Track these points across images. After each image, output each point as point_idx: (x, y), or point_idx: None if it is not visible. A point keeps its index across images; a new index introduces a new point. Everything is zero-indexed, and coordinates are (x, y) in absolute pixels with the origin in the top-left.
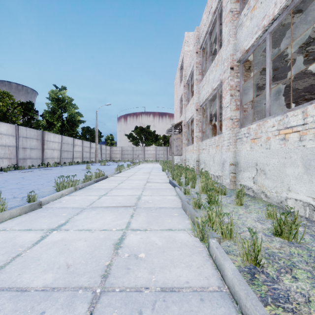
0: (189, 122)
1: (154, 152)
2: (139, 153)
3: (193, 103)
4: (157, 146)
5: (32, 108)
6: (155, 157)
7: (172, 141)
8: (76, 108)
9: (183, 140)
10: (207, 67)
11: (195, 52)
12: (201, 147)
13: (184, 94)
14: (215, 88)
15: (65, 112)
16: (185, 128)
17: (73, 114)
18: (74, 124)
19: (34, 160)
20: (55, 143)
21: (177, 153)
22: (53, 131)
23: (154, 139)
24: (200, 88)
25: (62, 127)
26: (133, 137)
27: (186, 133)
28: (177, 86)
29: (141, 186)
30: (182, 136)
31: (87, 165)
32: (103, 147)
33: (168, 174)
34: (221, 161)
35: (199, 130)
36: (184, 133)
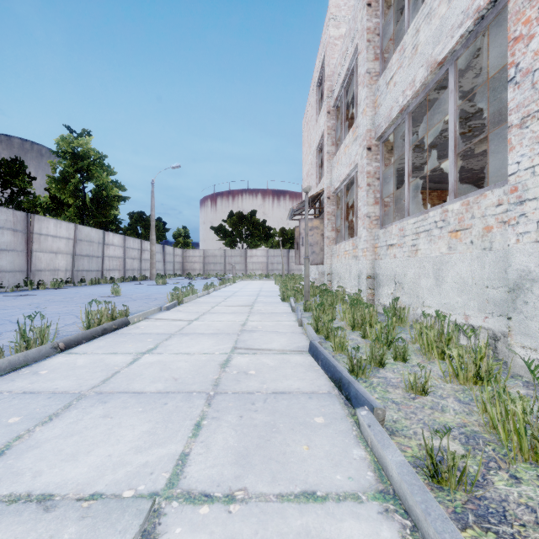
0: (341, 190)
1: (265, 259)
2: (236, 262)
3: (355, 139)
4: (269, 249)
5: (23, 172)
6: (265, 269)
7: (300, 233)
8: (111, 172)
9: (326, 231)
10: (406, 23)
11: (363, 7)
12: (383, 241)
13: (329, 131)
14: (444, 58)
15: (90, 181)
16: (330, 205)
17: (105, 185)
18: (105, 204)
19: (6, 274)
20: (59, 239)
21: (313, 259)
22: (64, 216)
23: (265, 235)
24: (377, 93)
25: (81, 209)
26: (225, 231)
27: (333, 215)
28: (311, 125)
29: (205, 377)
30: (324, 222)
31: (113, 285)
32: (167, 250)
33: (299, 313)
34: (484, 279)
35: (375, 199)
36: (329, 215)
